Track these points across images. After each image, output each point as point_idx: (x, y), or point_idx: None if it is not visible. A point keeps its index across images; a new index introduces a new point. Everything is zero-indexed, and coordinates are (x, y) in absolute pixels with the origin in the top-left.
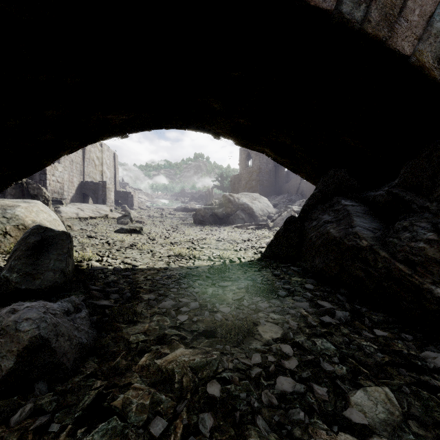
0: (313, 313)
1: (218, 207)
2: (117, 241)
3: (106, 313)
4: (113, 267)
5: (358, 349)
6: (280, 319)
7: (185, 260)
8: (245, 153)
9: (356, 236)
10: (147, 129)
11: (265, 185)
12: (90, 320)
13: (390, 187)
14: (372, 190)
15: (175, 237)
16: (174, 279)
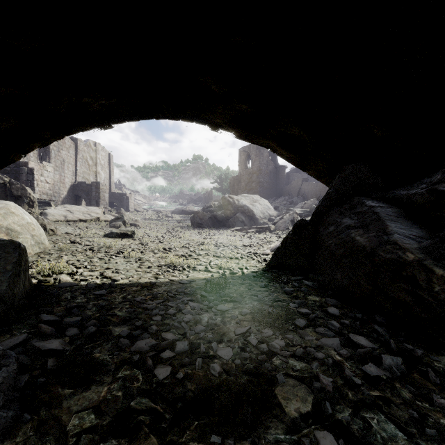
0: (349, 358)
1: (217, 210)
2: (103, 247)
3: (47, 367)
4: (86, 283)
5: (441, 437)
6: (305, 370)
7: (177, 271)
8: (245, 154)
9: (396, 246)
10: (134, 119)
11: (265, 187)
12: (14, 385)
13: (431, 184)
14: (402, 188)
15: (170, 242)
16: (160, 300)
